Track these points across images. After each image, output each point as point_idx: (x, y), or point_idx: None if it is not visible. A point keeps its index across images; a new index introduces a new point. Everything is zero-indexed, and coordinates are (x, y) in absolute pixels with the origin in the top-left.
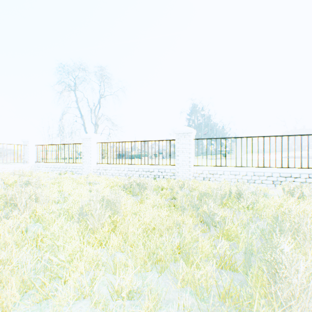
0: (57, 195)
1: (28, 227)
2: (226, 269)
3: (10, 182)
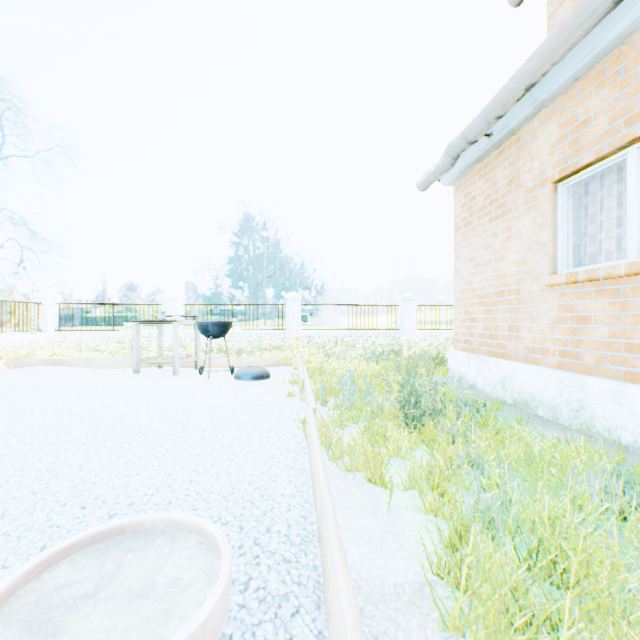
0: None
1: None
2: None
3: None
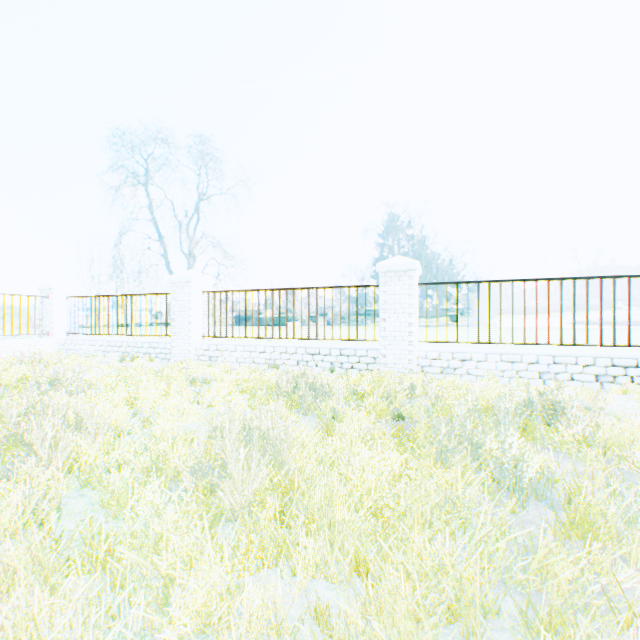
0: (126, 412)
1: (63, 502)
2: None
3: (13, 381)
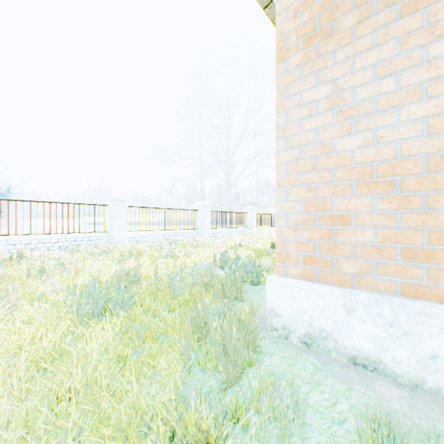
0: None
1: None
2: None
3: None
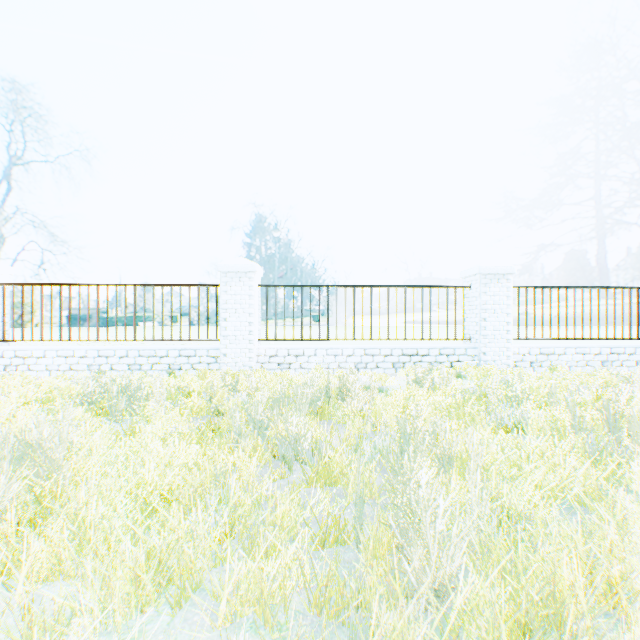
0: None
1: None
2: (324, 547)
3: None
